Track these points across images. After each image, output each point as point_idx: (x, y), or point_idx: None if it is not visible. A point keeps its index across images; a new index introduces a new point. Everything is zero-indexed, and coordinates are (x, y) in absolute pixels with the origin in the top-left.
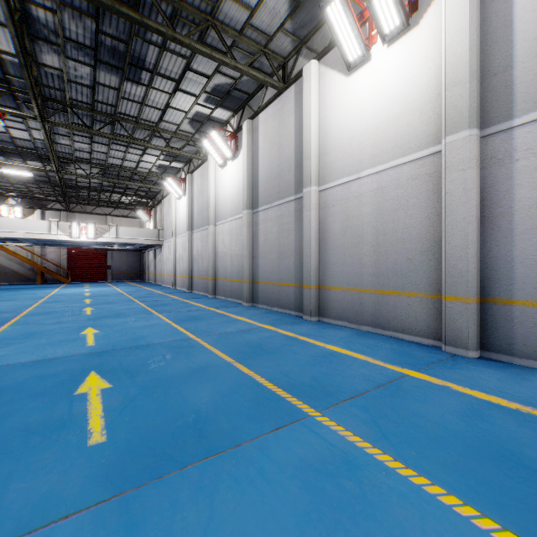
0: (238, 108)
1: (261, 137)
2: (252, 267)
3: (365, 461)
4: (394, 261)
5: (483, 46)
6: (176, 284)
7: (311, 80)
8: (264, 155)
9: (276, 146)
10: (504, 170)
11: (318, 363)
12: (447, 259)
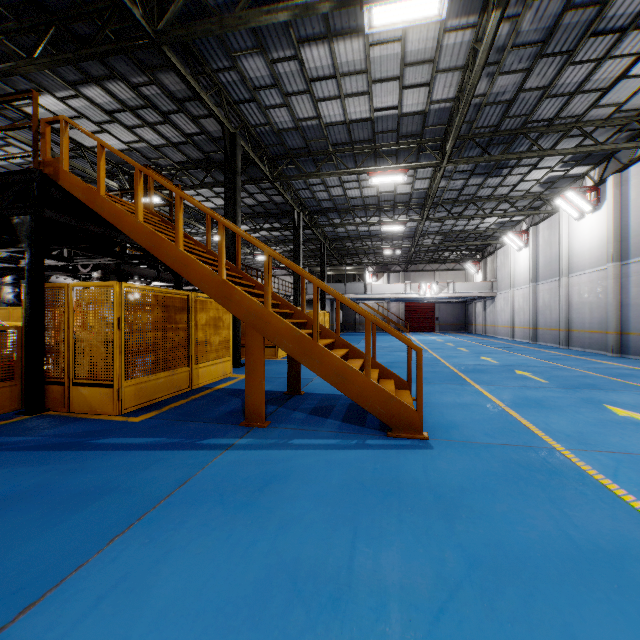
0: (600, 161)
1: (631, 189)
2: (618, 318)
3: None
4: None
5: None
6: (514, 336)
7: None
8: (635, 208)
9: None
10: None
11: None
12: None
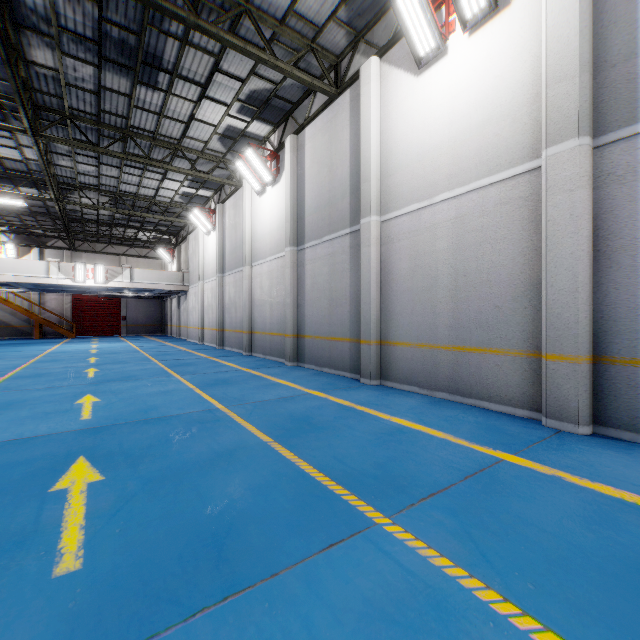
0: (280, 121)
1: (308, 156)
2: (296, 317)
3: (461, 601)
4: (478, 309)
5: (597, 29)
6: (204, 339)
7: (371, 83)
8: (312, 179)
9: (327, 167)
10: (626, 190)
11: (383, 443)
12: (549, 307)
